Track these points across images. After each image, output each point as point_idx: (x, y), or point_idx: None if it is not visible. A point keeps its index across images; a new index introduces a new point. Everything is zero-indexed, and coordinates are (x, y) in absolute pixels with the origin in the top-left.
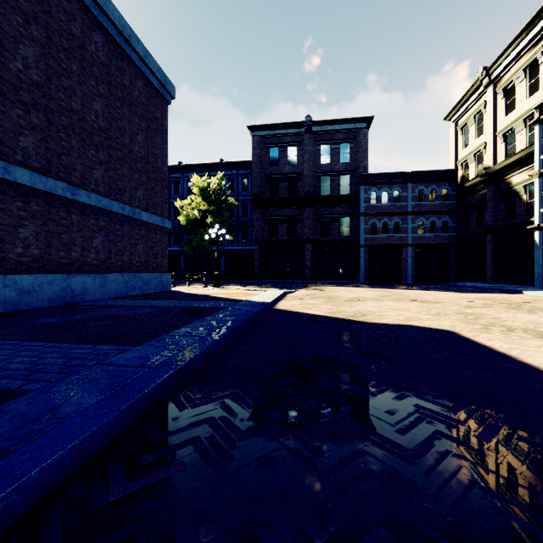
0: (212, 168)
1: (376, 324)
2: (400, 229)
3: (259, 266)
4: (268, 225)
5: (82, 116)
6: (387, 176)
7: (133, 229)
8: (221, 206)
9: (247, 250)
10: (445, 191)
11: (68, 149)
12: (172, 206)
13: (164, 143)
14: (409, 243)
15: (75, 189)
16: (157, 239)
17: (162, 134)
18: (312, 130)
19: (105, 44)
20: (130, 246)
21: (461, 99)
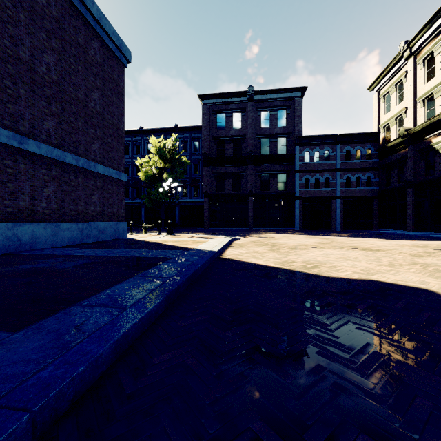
0: (168, 132)
1: (335, 279)
2: (330, 184)
3: (208, 216)
4: (216, 180)
5: (32, 67)
6: (319, 138)
7: (88, 180)
8: (176, 164)
9: (198, 202)
10: (369, 151)
11: (14, 98)
12: (134, 165)
13: (120, 103)
14: (338, 195)
15: (23, 138)
16: (113, 191)
17: (118, 94)
18: (254, 98)
19: (58, 0)
20: (85, 196)
21: (383, 71)
